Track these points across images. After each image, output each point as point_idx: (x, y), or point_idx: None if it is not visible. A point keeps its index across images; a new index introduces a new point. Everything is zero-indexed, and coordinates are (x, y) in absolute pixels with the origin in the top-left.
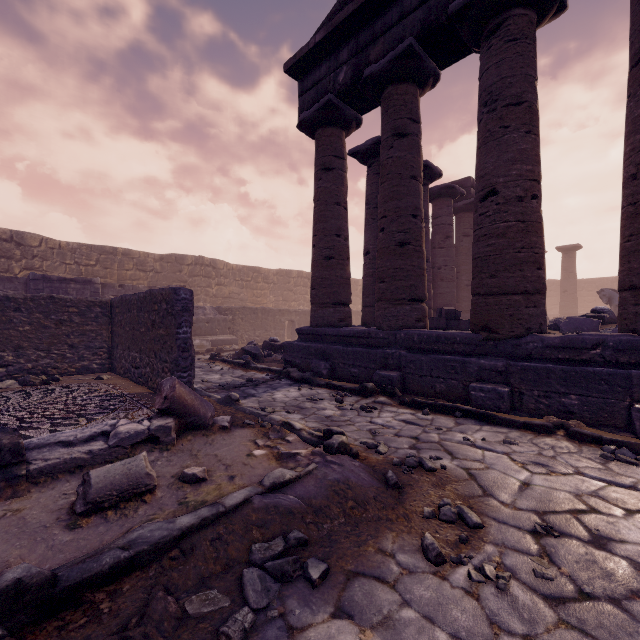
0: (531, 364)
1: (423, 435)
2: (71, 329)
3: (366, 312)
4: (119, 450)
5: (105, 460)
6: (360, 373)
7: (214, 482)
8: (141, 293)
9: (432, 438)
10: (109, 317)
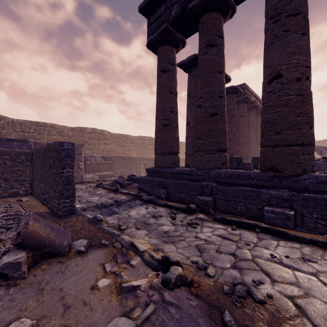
0: (311, 195)
1: (238, 251)
2: (5, 169)
3: (188, 159)
4: None
5: None
6: (186, 197)
7: None
8: (44, 146)
9: (246, 255)
10: (31, 161)
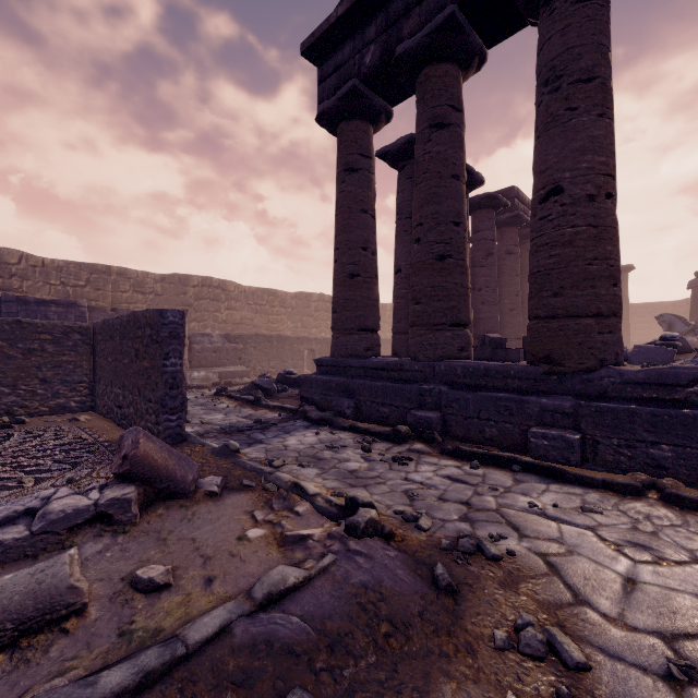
0: (609, 405)
1: (475, 499)
2: (43, 360)
3: (397, 340)
4: (48, 538)
5: (25, 554)
6: (391, 413)
7: (181, 590)
8: (124, 316)
9: (488, 503)
10: (91, 345)
